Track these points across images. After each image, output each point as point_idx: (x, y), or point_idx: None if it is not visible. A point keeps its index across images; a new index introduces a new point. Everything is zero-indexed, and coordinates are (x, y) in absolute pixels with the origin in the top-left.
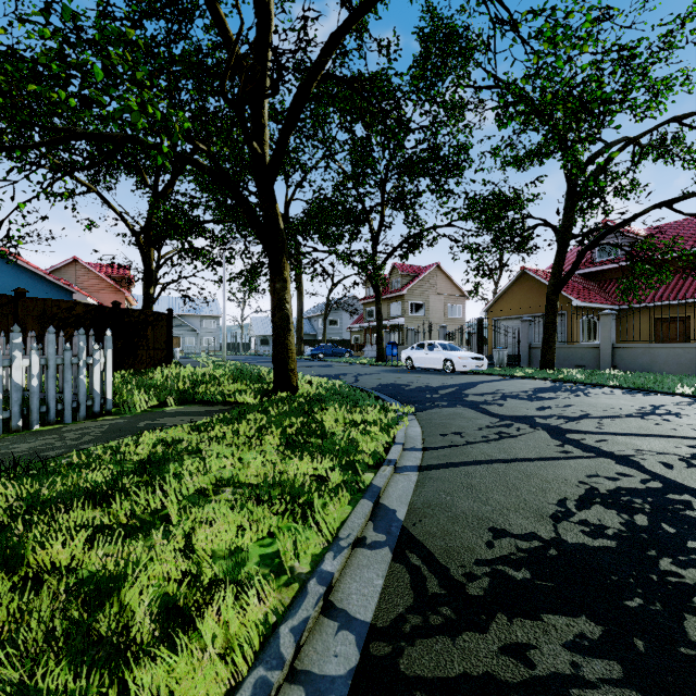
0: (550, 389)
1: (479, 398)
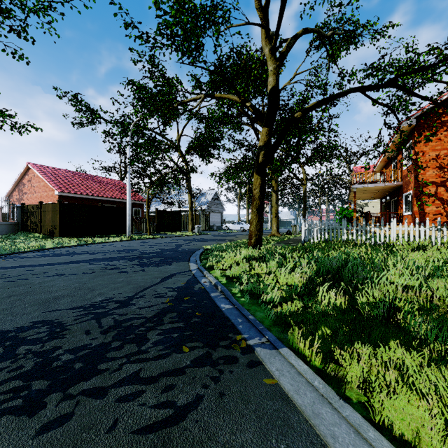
0: (70, 254)
1: (153, 250)
